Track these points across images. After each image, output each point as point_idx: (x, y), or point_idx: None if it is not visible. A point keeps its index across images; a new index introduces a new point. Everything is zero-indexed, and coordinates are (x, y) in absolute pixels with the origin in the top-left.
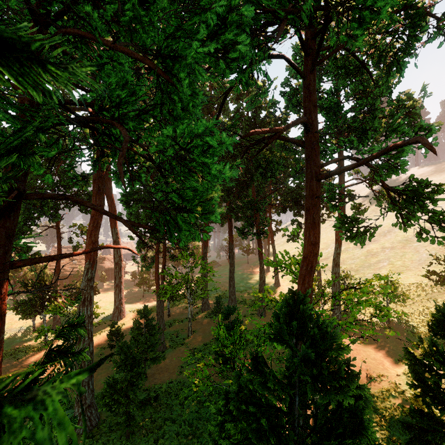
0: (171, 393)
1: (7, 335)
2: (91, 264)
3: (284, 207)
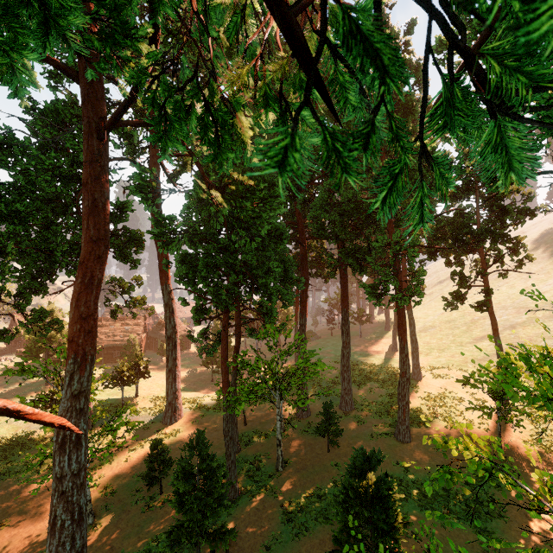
0: None
1: (24, 435)
2: (78, 363)
3: (432, 251)
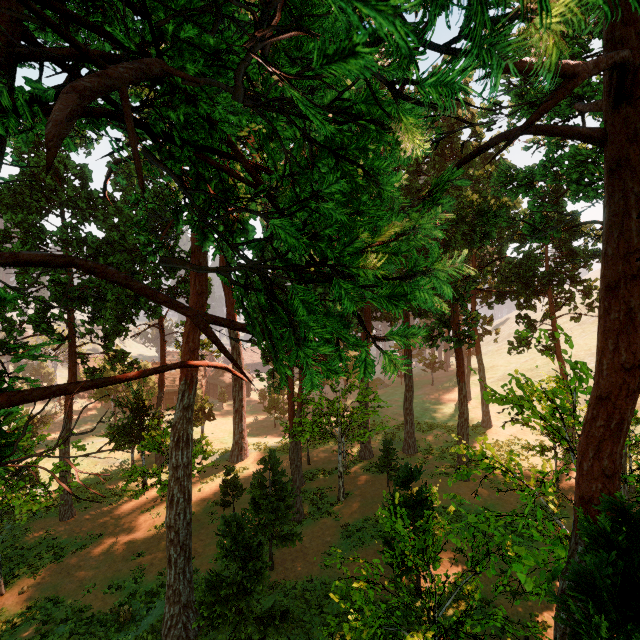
0: (310, 602)
1: (103, 468)
2: (188, 384)
3: (500, 294)
